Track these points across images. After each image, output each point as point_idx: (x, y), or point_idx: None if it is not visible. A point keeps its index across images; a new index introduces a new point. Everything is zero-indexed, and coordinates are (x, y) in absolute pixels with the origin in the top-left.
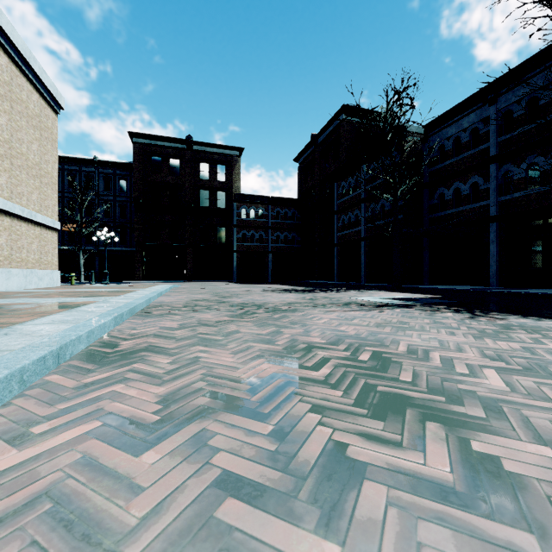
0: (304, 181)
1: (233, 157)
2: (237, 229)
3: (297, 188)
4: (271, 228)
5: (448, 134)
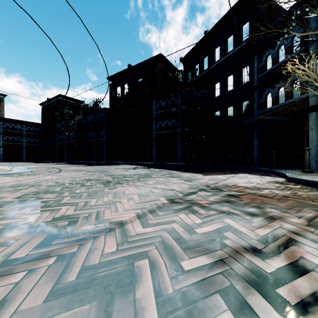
0: (45, 116)
1: None
2: (3, 135)
3: (41, 118)
4: (25, 136)
5: (88, 119)
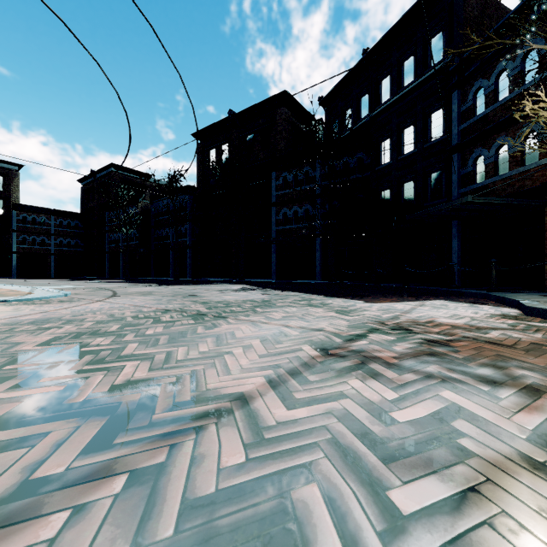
0: (87, 200)
1: (12, 171)
2: (17, 234)
3: (81, 204)
4: (54, 234)
5: (159, 205)
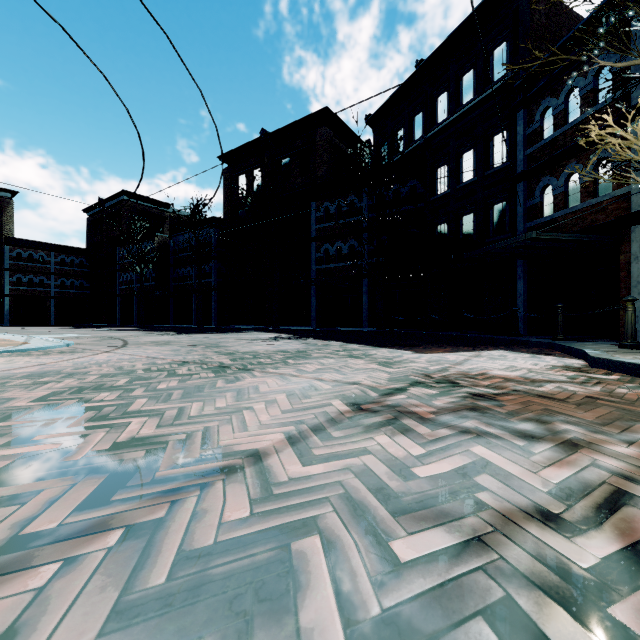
0: (94, 233)
1: (4, 198)
2: (10, 273)
3: (87, 238)
4: (54, 274)
5: (180, 239)
